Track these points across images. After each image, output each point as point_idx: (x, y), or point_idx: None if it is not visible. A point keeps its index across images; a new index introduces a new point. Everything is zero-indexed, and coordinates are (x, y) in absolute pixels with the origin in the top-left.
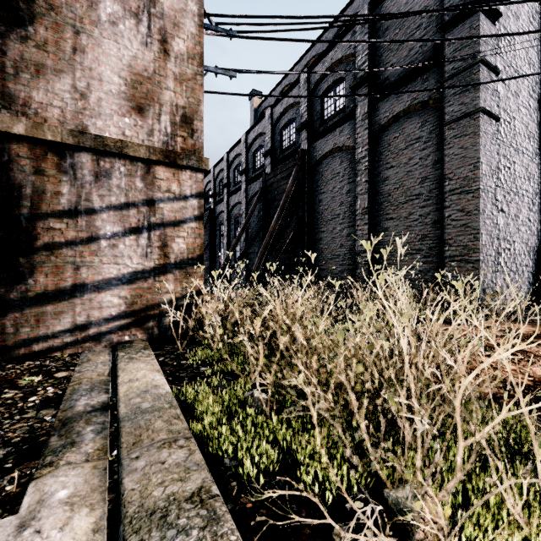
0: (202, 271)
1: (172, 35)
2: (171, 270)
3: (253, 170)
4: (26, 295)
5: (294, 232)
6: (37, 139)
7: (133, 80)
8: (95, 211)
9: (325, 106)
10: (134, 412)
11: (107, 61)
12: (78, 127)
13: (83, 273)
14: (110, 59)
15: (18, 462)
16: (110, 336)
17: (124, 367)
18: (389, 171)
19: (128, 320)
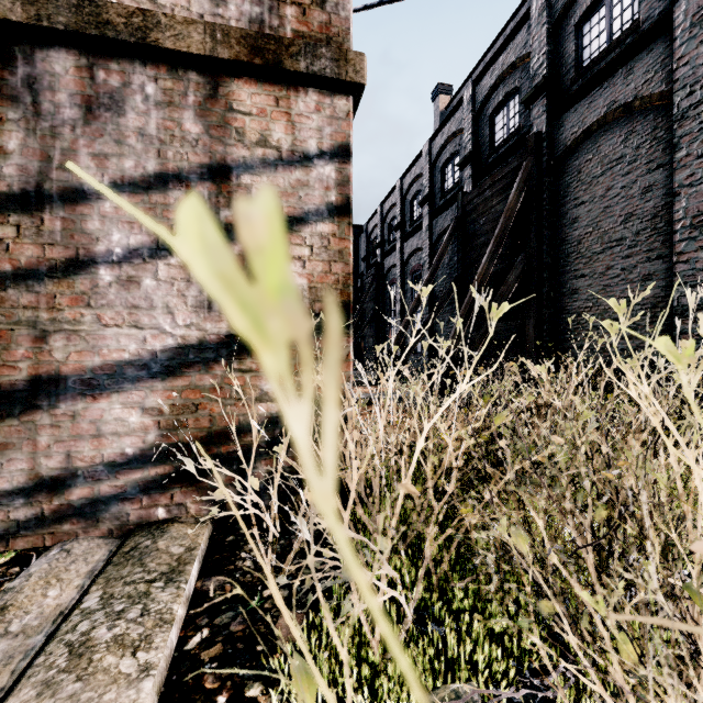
0: (347, 346)
1: None
2: None
3: (440, 195)
4: None
5: (519, 283)
6: None
7: None
8: (86, 195)
9: (584, 43)
10: None
11: None
12: None
13: (55, 349)
14: None
15: None
16: (120, 506)
17: None
18: None
19: (165, 468)
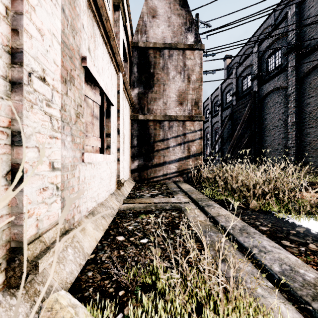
0: (201, 158)
1: (191, 75)
2: (191, 157)
3: (225, 103)
4: (152, 164)
5: (249, 137)
6: (155, 120)
7: (179, 95)
8: (168, 139)
9: (268, 64)
10: (189, 191)
11: (172, 91)
12: (164, 114)
13: (165, 158)
14: (172, 90)
15: (169, 194)
16: (172, 178)
17: (181, 185)
18: (310, 99)
19: (178, 174)
